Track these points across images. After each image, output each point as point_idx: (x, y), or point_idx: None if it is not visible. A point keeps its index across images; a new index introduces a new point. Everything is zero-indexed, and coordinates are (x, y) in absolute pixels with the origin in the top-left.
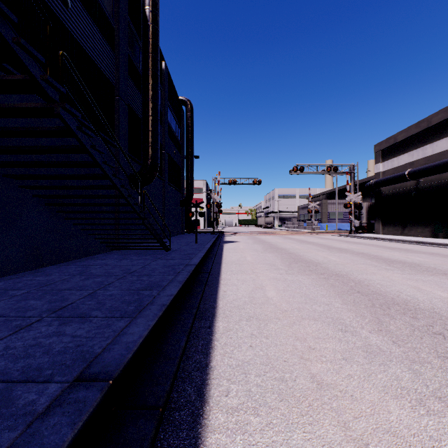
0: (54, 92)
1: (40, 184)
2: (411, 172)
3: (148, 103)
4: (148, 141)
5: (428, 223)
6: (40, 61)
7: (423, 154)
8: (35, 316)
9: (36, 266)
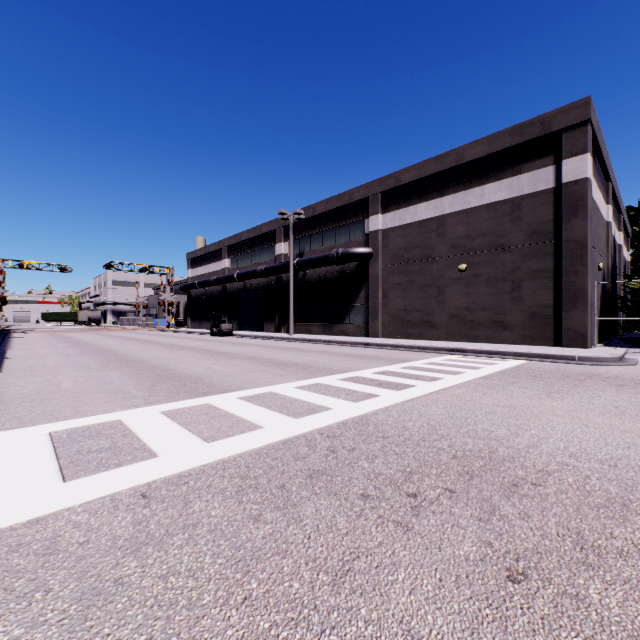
0: None
1: None
2: (198, 282)
3: None
4: None
5: (210, 319)
6: None
7: (208, 270)
8: None
9: None
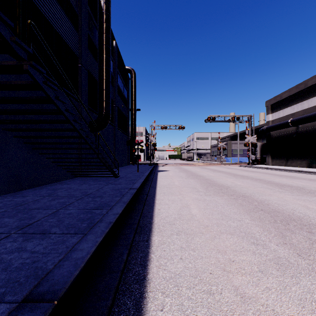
0: (23, 52)
1: (19, 127)
2: (292, 120)
3: (103, 70)
4: (102, 97)
5: (305, 157)
6: (10, 26)
7: (301, 107)
8: (5, 233)
9: (17, 189)
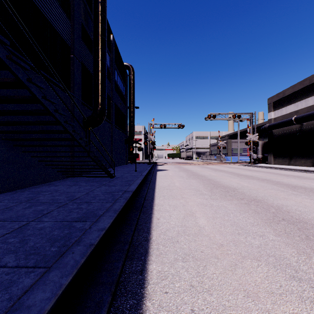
0: None
1: None
2: (297, 118)
3: (98, 62)
4: (97, 91)
5: (310, 156)
6: None
7: (305, 104)
8: None
9: None
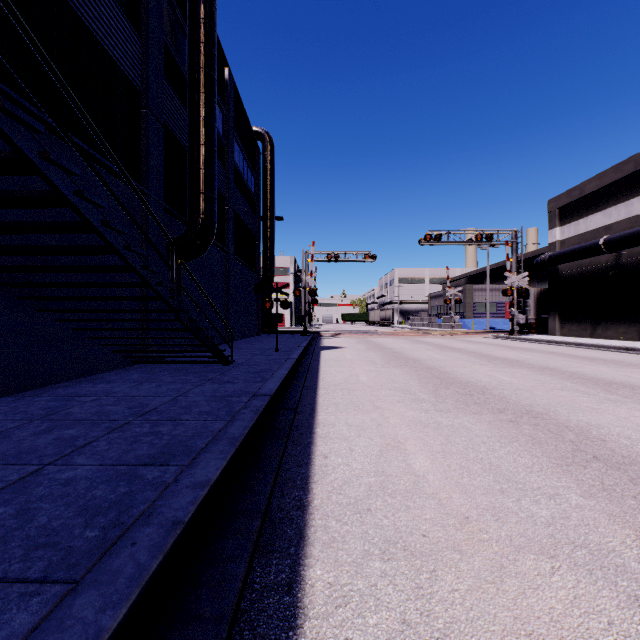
0: None
1: None
2: (609, 240)
3: (198, 124)
4: (197, 185)
5: (636, 319)
6: None
7: (627, 212)
8: None
9: None
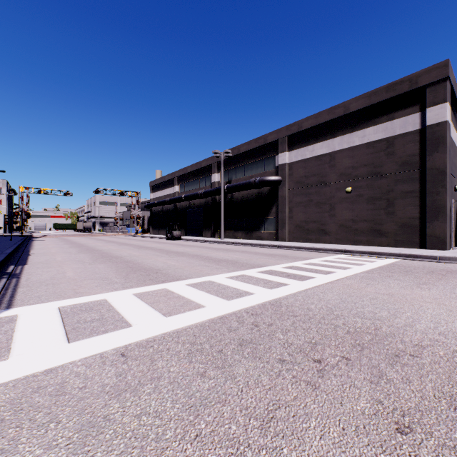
0: None
1: None
2: (157, 202)
3: None
4: None
5: (165, 228)
6: None
7: (164, 193)
8: None
9: None
